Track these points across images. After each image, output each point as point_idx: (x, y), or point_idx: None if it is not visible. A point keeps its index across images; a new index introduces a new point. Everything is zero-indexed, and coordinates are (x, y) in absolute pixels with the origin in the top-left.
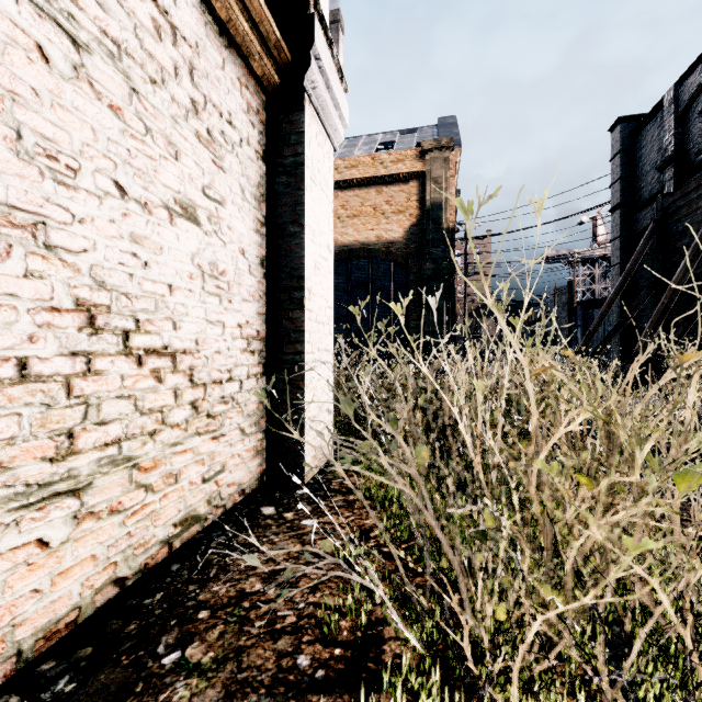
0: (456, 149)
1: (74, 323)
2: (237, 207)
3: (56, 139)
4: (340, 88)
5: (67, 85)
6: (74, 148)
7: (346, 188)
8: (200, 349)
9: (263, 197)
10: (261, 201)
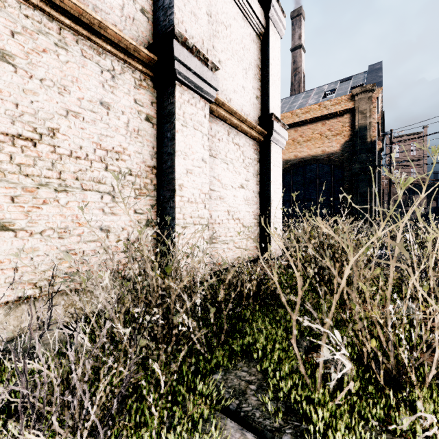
0: (378, 89)
1: (227, 213)
2: (252, 180)
3: (225, 182)
4: (284, 130)
5: (226, 172)
6: (227, 183)
7: (302, 125)
8: (244, 218)
9: (259, 173)
10: (258, 175)
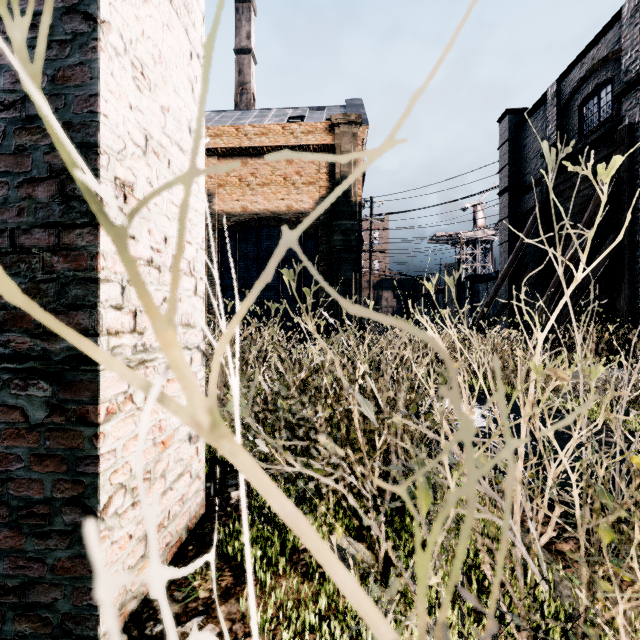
0: (364, 127)
1: None
2: None
3: None
4: None
5: None
6: None
7: (255, 155)
8: None
9: None
10: None
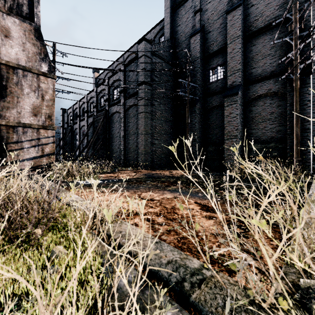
0: None
1: None
2: None
3: None
4: None
5: None
6: None
7: None
8: None
9: None
10: None
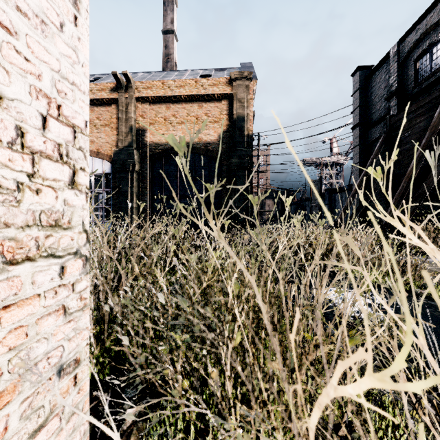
0: (254, 81)
1: None
2: None
3: None
4: None
5: None
6: None
7: (176, 102)
8: None
9: None
10: None
